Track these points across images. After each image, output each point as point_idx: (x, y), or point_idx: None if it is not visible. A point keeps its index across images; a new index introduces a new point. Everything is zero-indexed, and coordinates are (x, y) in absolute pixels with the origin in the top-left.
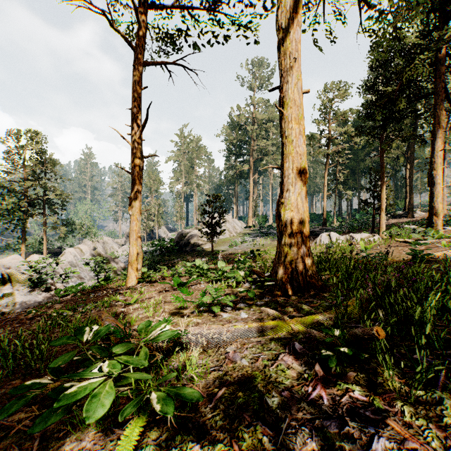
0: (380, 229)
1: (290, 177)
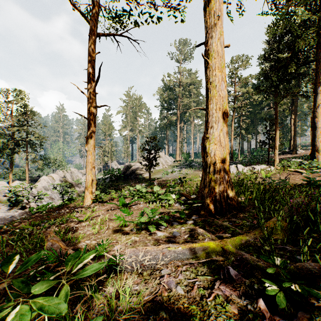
0: (275, 162)
1: (214, 116)
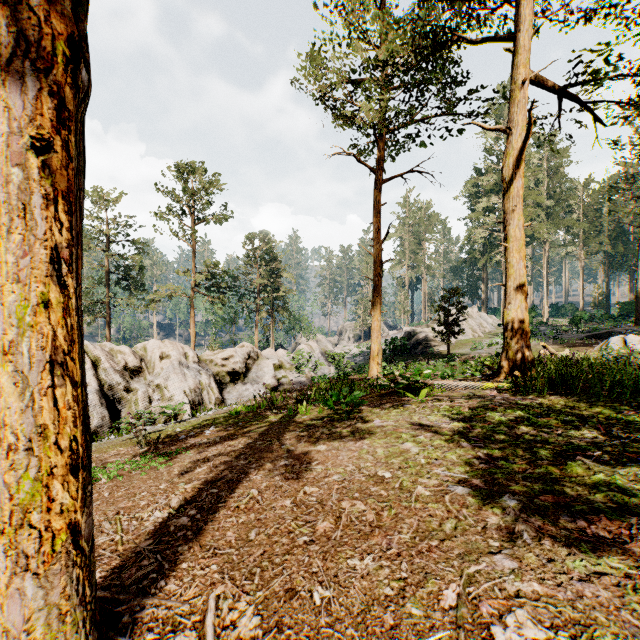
0: None
1: (511, 293)
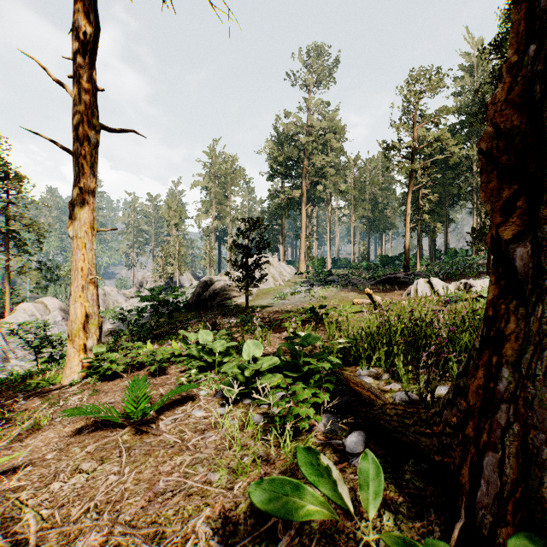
0: None
1: None
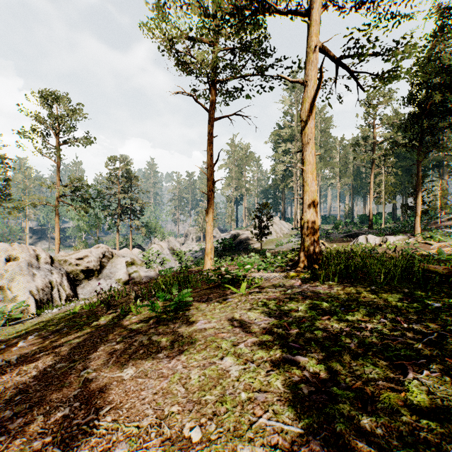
0: (415, 232)
1: (307, 204)
